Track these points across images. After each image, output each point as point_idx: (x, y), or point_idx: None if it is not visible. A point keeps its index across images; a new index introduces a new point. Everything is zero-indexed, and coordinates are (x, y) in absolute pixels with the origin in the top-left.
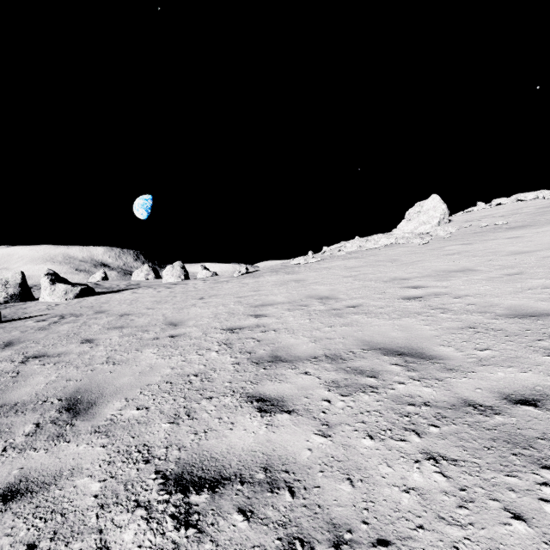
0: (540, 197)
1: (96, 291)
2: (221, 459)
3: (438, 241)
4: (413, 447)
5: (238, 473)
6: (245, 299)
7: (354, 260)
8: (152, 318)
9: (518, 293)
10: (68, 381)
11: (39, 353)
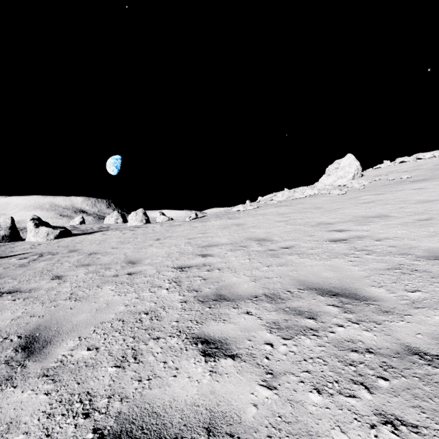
0: (436, 156)
1: (73, 233)
2: (162, 415)
3: (354, 192)
4: (366, 406)
5: (179, 436)
6: (194, 240)
7: (284, 208)
8: (115, 257)
9: (433, 236)
10: (31, 318)
11: (13, 289)
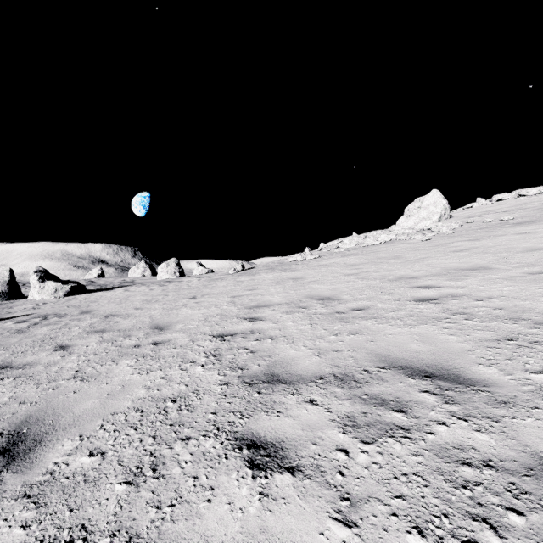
0: None
1: (89, 289)
2: None
3: (442, 238)
4: None
5: None
6: (239, 299)
7: (354, 257)
8: (138, 320)
9: None
10: (20, 405)
11: (3, 363)
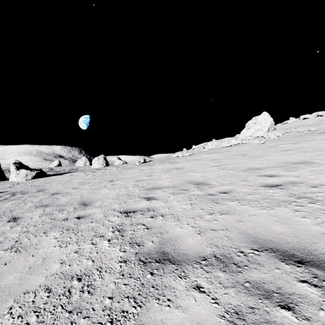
0: None
1: (49, 174)
2: None
3: (272, 142)
4: None
5: None
6: (141, 183)
7: (215, 154)
8: (72, 197)
9: None
10: None
11: None
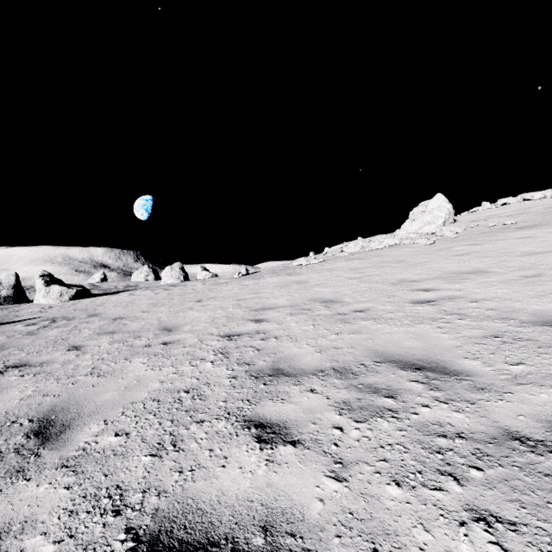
0: (547, 196)
1: (93, 293)
2: (209, 511)
3: (445, 242)
4: (454, 500)
5: (230, 536)
6: (244, 302)
7: (358, 261)
8: (146, 322)
9: (541, 297)
10: (44, 397)
11: (20, 362)
